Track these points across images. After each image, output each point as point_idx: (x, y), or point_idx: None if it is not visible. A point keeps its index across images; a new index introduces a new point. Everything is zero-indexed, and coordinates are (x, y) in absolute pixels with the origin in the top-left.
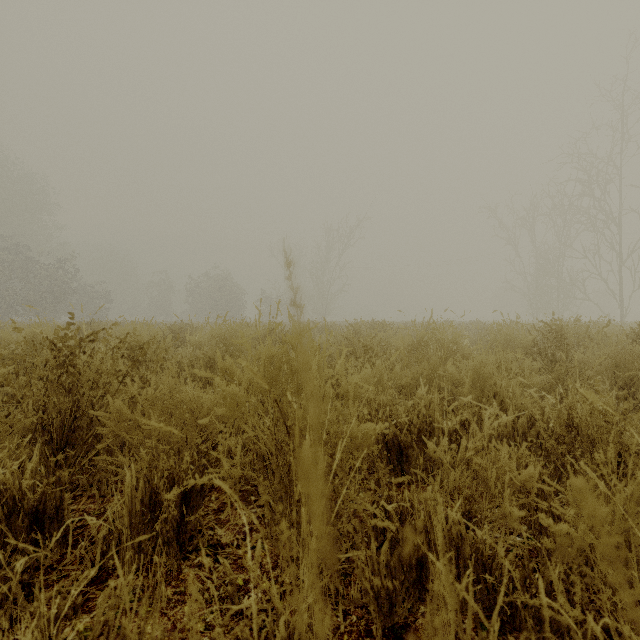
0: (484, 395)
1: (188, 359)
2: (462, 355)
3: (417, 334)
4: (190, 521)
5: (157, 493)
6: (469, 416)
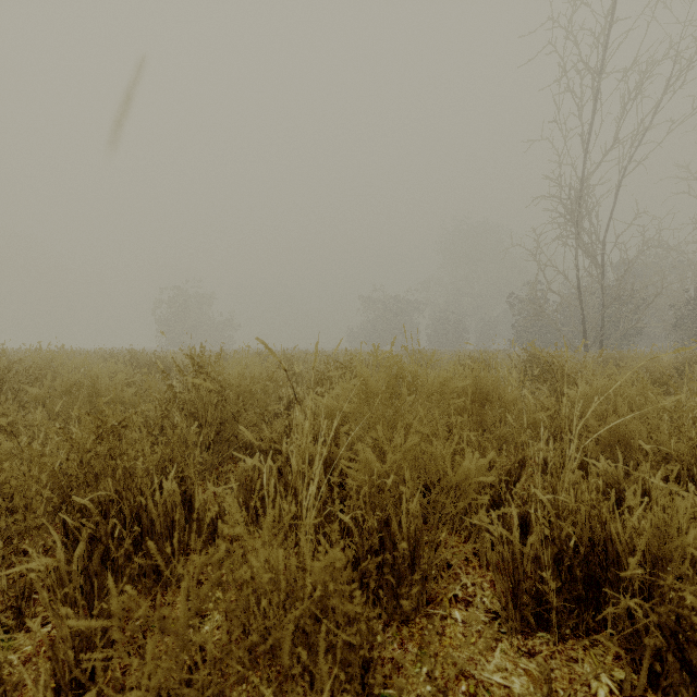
0: None
1: None
2: None
3: None
4: None
5: None
6: None
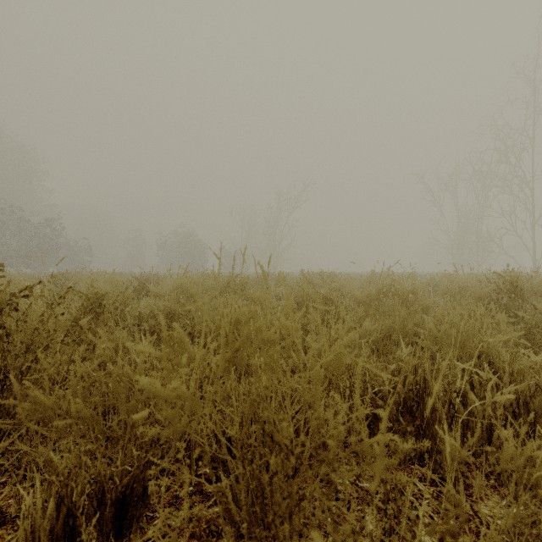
0: (463, 353)
1: (149, 310)
2: (422, 306)
3: (376, 285)
4: (128, 536)
5: (75, 516)
6: (466, 385)
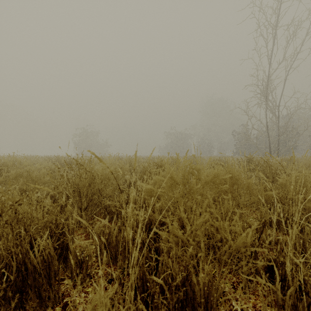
0: None
1: None
2: None
3: None
4: None
5: None
6: None
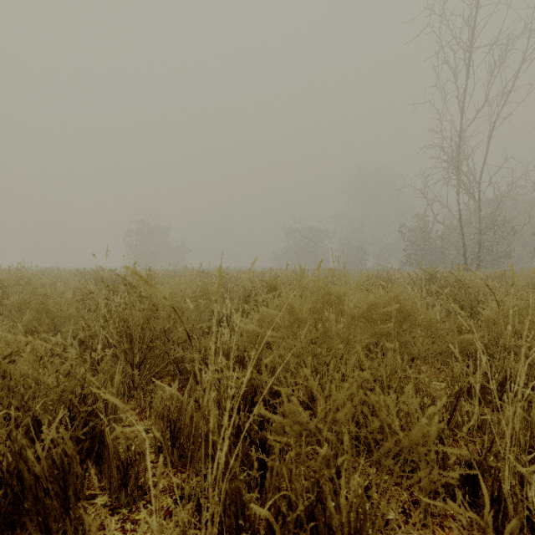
0: None
1: None
2: None
3: None
4: None
5: None
6: None
